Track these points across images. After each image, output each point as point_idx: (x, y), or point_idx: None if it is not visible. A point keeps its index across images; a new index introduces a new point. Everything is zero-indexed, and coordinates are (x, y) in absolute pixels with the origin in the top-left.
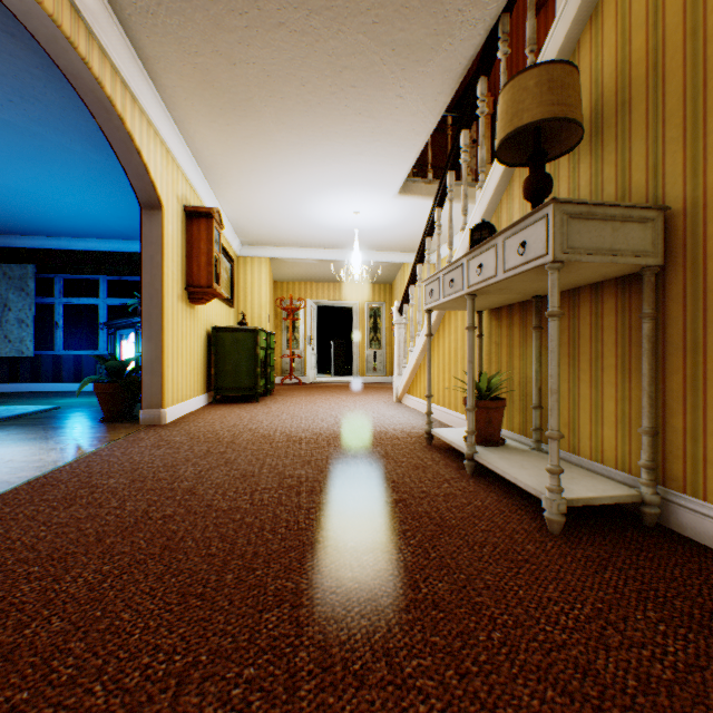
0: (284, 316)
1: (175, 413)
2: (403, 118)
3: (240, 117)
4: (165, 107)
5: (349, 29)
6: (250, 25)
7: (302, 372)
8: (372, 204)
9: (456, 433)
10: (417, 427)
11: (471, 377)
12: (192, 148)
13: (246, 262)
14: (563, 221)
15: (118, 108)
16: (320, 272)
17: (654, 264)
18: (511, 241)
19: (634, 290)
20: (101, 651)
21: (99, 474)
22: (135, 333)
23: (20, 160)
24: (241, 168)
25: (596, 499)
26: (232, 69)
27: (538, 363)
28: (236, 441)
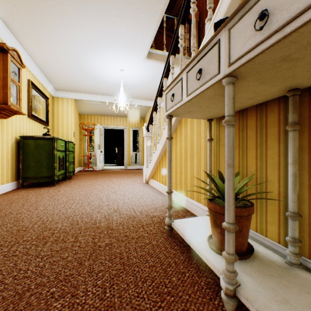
0: (85, 134)
1: None
2: None
3: None
4: None
5: None
6: None
7: (96, 164)
8: (131, 64)
9: (195, 229)
10: (158, 208)
11: (232, 185)
12: None
13: (59, 100)
14: None
15: None
16: (105, 110)
17: None
18: None
19: None
20: None
21: None
22: None
23: None
24: (32, 20)
25: None
26: None
27: (297, 166)
28: None
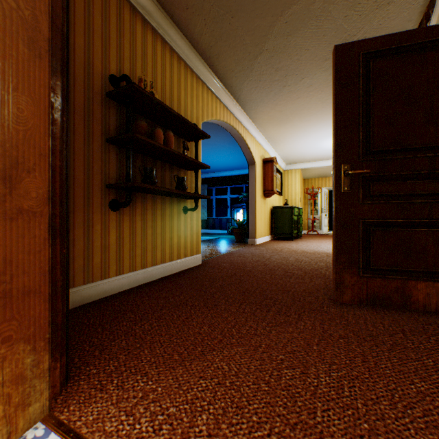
0: (309, 198)
1: (259, 241)
2: None
3: (283, 124)
4: (256, 128)
5: (325, 90)
6: (286, 101)
7: (319, 228)
8: None
9: None
10: None
11: None
12: (265, 137)
13: (288, 172)
14: None
15: (244, 138)
16: (329, 171)
17: None
18: None
19: None
20: (257, 271)
21: (243, 253)
22: (242, 210)
23: (210, 152)
24: (284, 138)
25: None
26: (280, 113)
27: None
28: (282, 250)
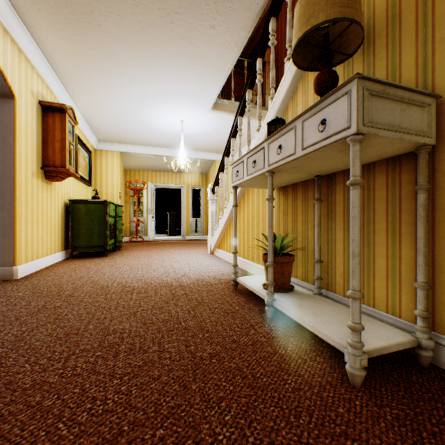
0: (132, 194)
1: (29, 269)
2: (215, 47)
3: (84, 29)
4: (13, 9)
5: None
6: None
7: (145, 233)
8: (193, 115)
9: (256, 281)
10: (225, 274)
11: (271, 238)
12: (45, 53)
13: (102, 154)
14: (365, 96)
15: None
16: (158, 164)
17: (429, 143)
18: (311, 121)
19: (404, 167)
20: None
21: None
22: None
23: None
24: (90, 77)
25: (387, 348)
26: None
27: (319, 227)
28: (75, 294)
